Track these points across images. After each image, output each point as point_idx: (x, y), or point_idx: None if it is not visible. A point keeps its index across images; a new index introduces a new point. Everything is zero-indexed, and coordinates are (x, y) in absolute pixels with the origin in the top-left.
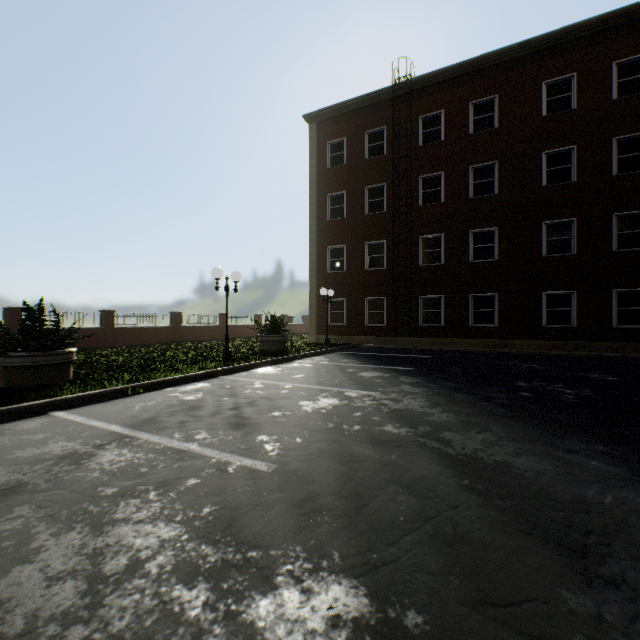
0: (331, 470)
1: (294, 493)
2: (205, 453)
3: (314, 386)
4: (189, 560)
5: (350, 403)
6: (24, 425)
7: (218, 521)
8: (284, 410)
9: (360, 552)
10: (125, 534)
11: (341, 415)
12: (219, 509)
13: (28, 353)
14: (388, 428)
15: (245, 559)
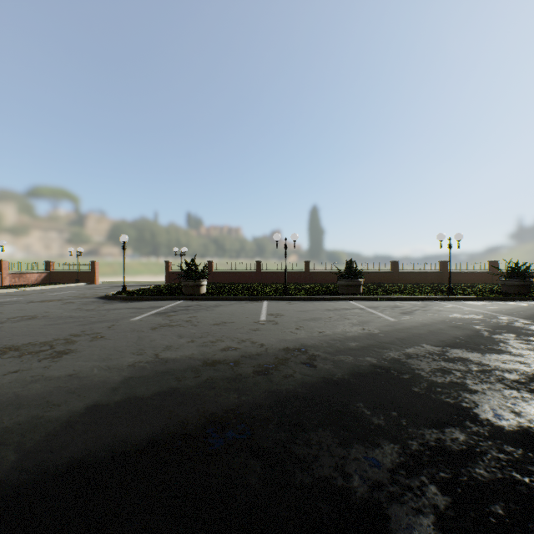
0: (413, 325)
1: (391, 324)
2: (380, 315)
3: (485, 311)
4: (352, 322)
5: (485, 319)
6: (339, 302)
7: (364, 321)
8: (436, 314)
9: (387, 330)
10: (345, 318)
11: (463, 320)
12: (367, 321)
13: (345, 280)
14: (476, 326)
15: (362, 325)
